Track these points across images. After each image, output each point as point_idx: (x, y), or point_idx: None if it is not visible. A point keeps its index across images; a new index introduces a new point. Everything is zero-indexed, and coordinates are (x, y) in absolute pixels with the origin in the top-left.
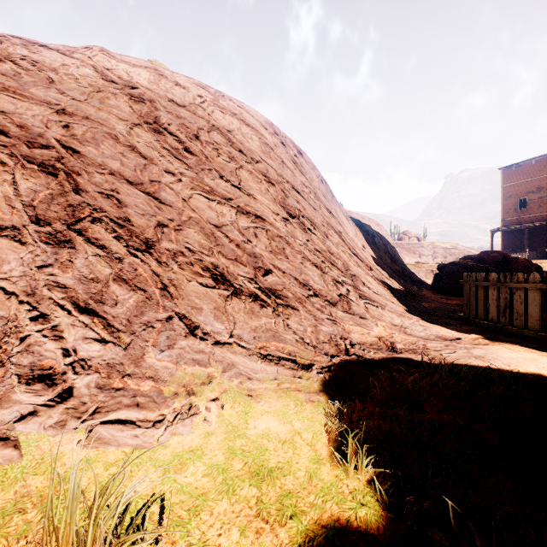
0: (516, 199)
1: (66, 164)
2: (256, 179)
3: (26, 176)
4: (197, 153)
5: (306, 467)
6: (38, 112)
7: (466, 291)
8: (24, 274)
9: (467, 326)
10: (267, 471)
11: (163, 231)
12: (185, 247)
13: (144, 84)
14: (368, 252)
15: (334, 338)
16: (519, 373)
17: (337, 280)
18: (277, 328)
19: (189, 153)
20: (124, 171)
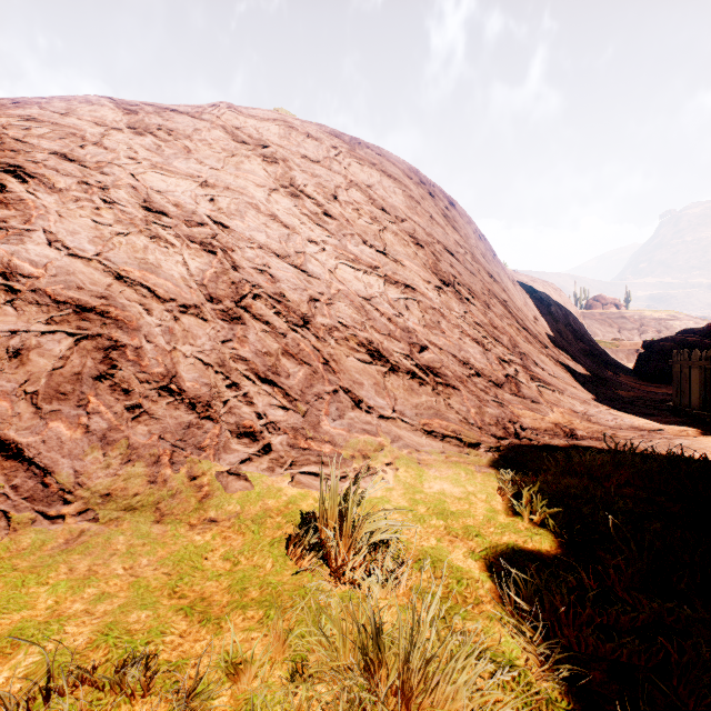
0: None
1: (220, 241)
2: (403, 242)
3: (192, 256)
4: (336, 216)
5: (483, 514)
6: (186, 187)
7: (675, 374)
8: (213, 348)
9: (676, 418)
10: (450, 512)
11: (316, 305)
12: (339, 322)
13: (275, 140)
14: (542, 325)
15: (501, 421)
16: None
17: (502, 359)
18: (438, 407)
19: (329, 217)
20: (271, 244)
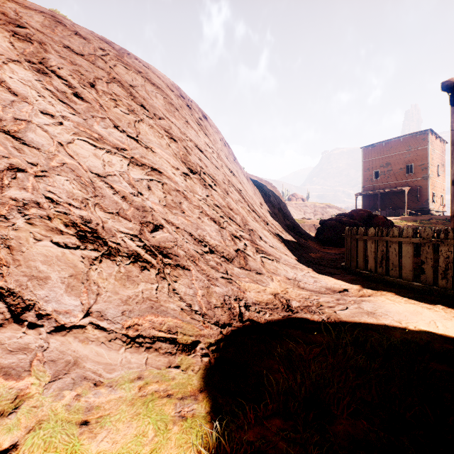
0: (372, 171)
1: None
2: (157, 134)
3: None
4: (89, 100)
5: None
6: None
7: (347, 244)
8: None
9: (350, 276)
10: None
11: (16, 176)
12: (46, 197)
13: (36, 26)
14: (265, 209)
15: (228, 299)
16: (423, 341)
17: (235, 235)
18: (158, 296)
19: (79, 98)
20: None
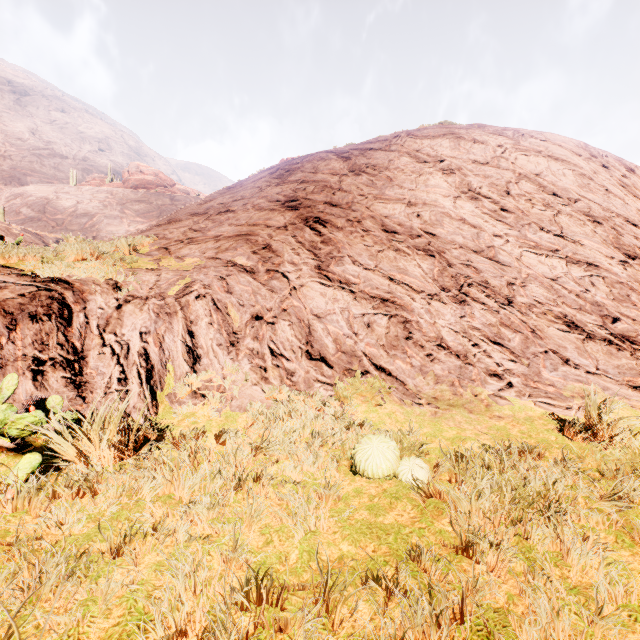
0: None
1: (434, 246)
2: (578, 222)
3: (421, 260)
4: (512, 210)
5: None
6: (399, 209)
7: None
8: (456, 321)
9: None
10: None
11: (513, 288)
12: (534, 300)
13: (448, 153)
14: None
15: None
16: None
17: None
18: (639, 368)
19: (505, 212)
20: (467, 243)
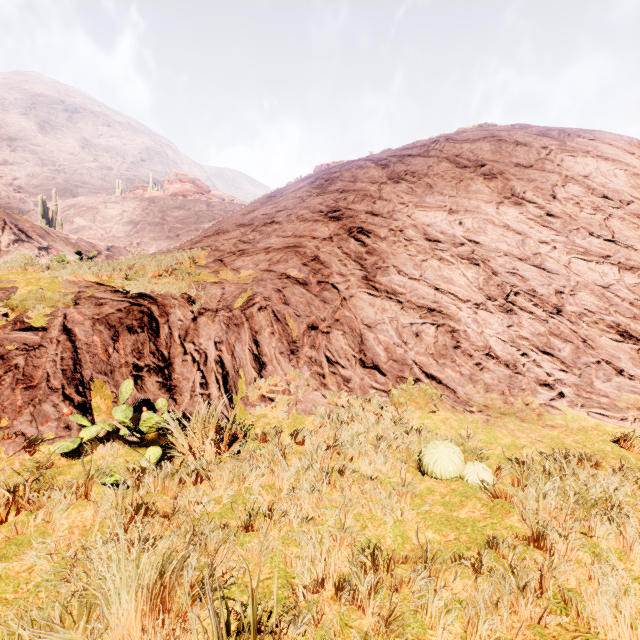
0: None
1: (478, 255)
2: (631, 226)
3: (465, 269)
4: (558, 215)
5: None
6: (440, 217)
7: None
8: (503, 331)
9: None
10: None
11: (561, 296)
12: (584, 309)
13: (489, 157)
14: None
15: None
16: None
17: None
18: None
19: (551, 217)
20: (512, 250)
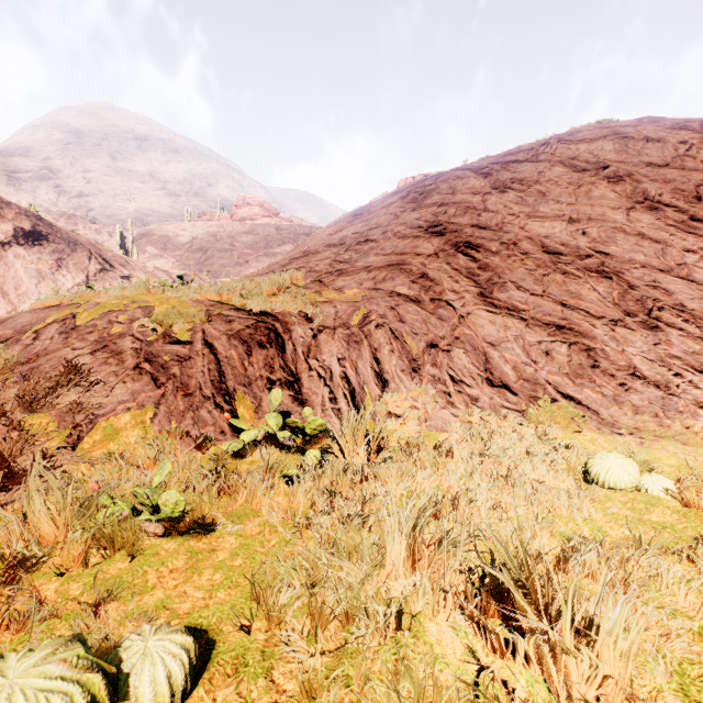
0: None
1: (608, 267)
2: None
3: (595, 283)
4: None
5: None
6: (559, 227)
7: None
8: (649, 349)
9: None
10: None
11: None
12: None
13: (612, 158)
14: None
15: None
16: None
17: None
18: None
19: (697, 222)
20: (650, 261)
